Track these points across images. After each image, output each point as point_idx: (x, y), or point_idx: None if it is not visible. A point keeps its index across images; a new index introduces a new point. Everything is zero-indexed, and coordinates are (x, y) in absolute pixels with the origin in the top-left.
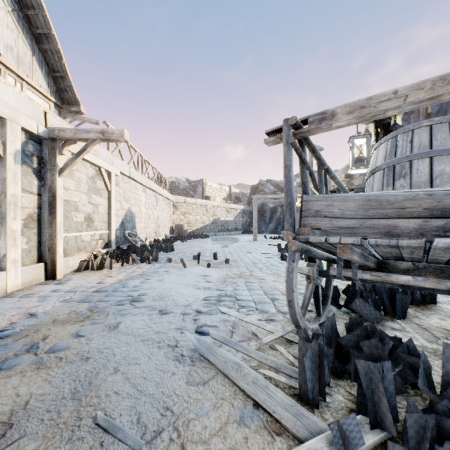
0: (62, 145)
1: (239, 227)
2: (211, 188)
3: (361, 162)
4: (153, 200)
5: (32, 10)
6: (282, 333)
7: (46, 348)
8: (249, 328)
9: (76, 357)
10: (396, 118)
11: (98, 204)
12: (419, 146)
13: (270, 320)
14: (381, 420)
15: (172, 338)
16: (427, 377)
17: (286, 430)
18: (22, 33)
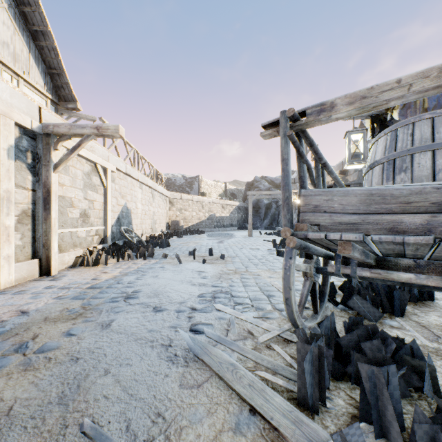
0: (56, 141)
1: (234, 223)
2: (207, 185)
3: (357, 158)
4: (149, 196)
5: (29, 7)
6: (278, 332)
7: (36, 348)
8: (245, 326)
9: (65, 358)
10: (392, 113)
11: (93, 200)
12: (420, 139)
13: (266, 318)
14: (387, 430)
15: (166, 337)
16: (433, 381)
17: (285, 439)
18: (19, 30)
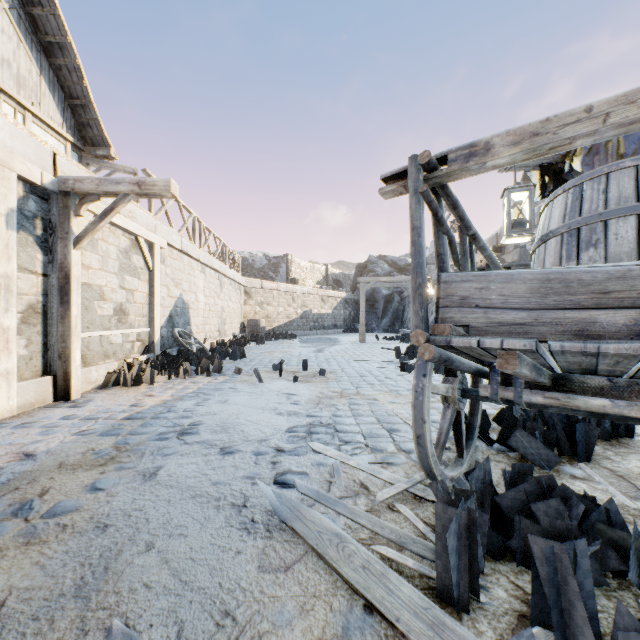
0: (79, 203)
1: (339, 323)
2: (300, 268)
3: (520, 227)
4: (216, 285)
5: (39, 7)
6: (406, 485)
7: (44, 509)
8: (356, 477)
9: (88, 524)
10: (572, 161)
11: (134, 290)
12: (618, 198)
13: (387, 464)
14: (574, 639)
15: (238, 493)
16: None
17: None
18: (25, 41)
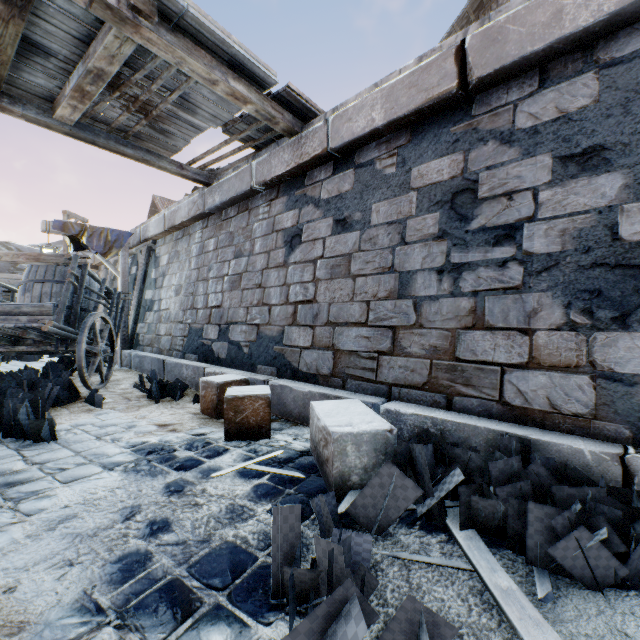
0: None
1: None
2: None
3: None
4: None
5: None
6: None
7: None
8: None
9: None
10: (83, 238)
11: None
12: (40, 275)
13: None
14: None
15: None
16: None
17: None
18: None
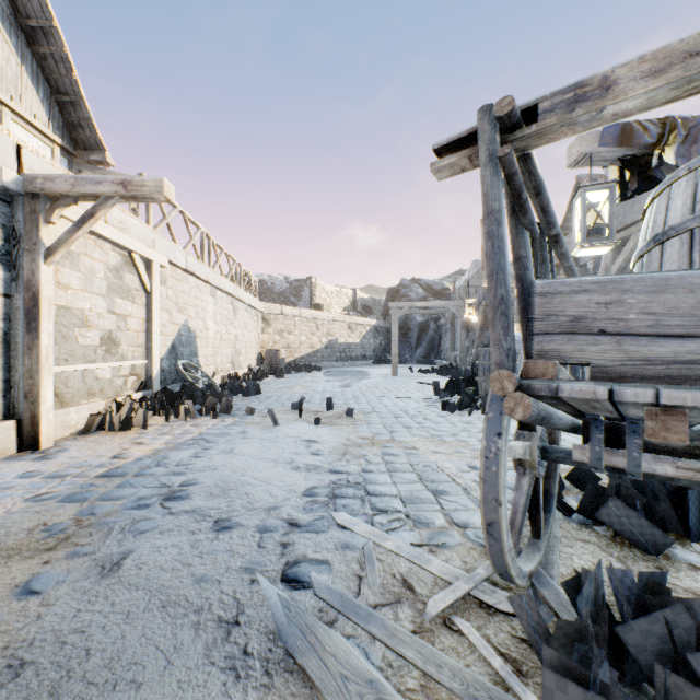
0: (50, 207)
1: (369, 354)
2: (325, 292)
3: (598, 235)
4: (229, 310)
5: None
6: (467, 585)
7: None
8: (396, 568)
9: None
10: (663, 152)
11: (127, 315)
12: None
13: (436, 546)
14: None
15: (230, 598)
16: None
17: None
18: (2, 25)
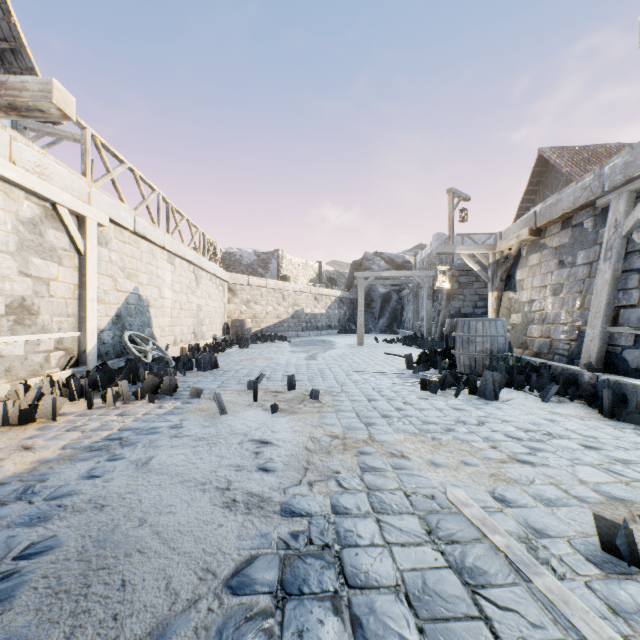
0: None
1: (334, 323)
2: (292, 264)
3: None
4: (190, 279)
5: None
6: None
7: None
8: None
9: None
10: None
11: (49, 279)
12: None
13: None
14: None
15: None
16: None
17: None
18: None
